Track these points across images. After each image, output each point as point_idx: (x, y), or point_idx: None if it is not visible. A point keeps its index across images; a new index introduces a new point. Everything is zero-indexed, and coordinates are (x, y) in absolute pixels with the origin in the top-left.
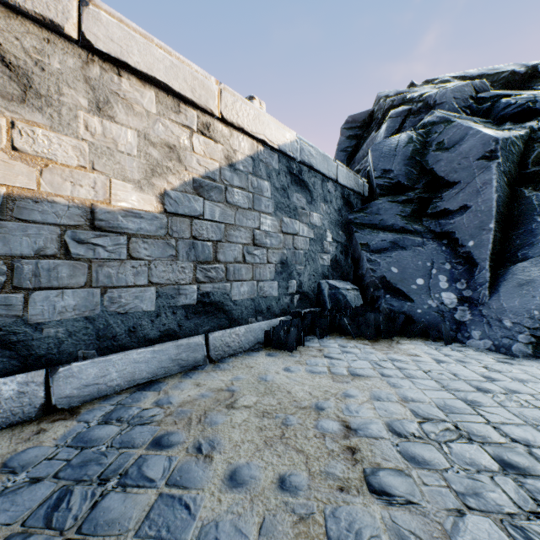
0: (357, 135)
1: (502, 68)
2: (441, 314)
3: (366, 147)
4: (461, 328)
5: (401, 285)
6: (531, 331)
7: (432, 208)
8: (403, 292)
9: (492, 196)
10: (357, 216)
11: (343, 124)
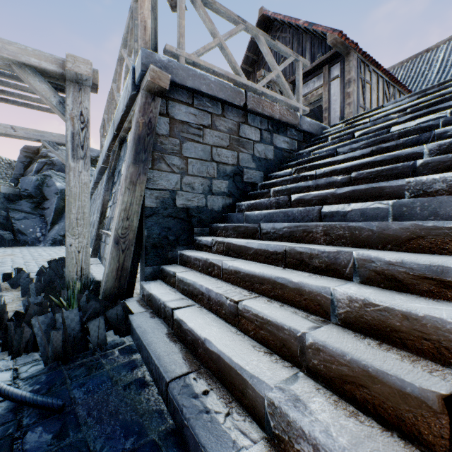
0: (31, 157)
1: (93, 152)
2: (36, 239)
3: (32, 168)
4: (40, 242)
5: (25, 231)
6: (52, 240)
7: (42, 206)
8: (25, 233)
9: (54, 206)
10: (12, 206)
11: (22, 148)
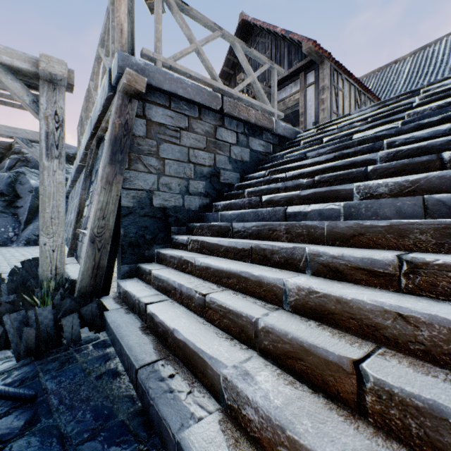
0: (2, 152)
1: (71, 149)
2: (8, 239)
3: (3, 164)
4: (13, 242)
5: None
6: (26, 240)
7: (14, 205)
8: None
9: (29, 204)
10: None
11: None
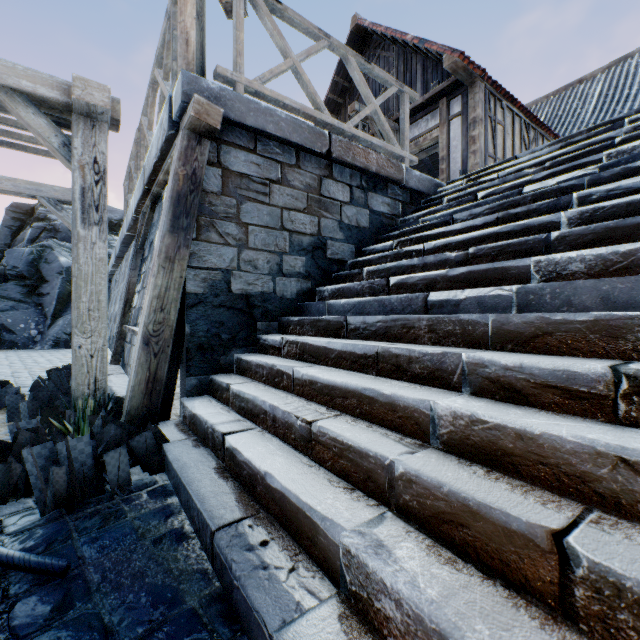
0: (22, 219)
1: (115, 213)
2: (30, 339)
3: (23, 235)
4: (36, 344)
5: (12, 328)
6: (54, 341)
7: (38, 291)
8: (13, 331)
9: (57, 291)
10: None
11: (9, 206)
